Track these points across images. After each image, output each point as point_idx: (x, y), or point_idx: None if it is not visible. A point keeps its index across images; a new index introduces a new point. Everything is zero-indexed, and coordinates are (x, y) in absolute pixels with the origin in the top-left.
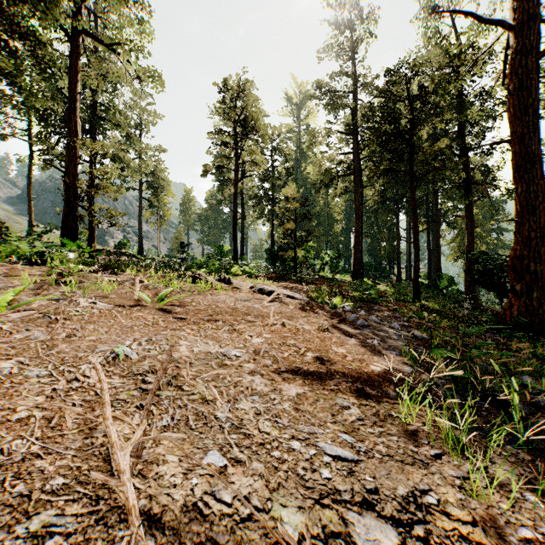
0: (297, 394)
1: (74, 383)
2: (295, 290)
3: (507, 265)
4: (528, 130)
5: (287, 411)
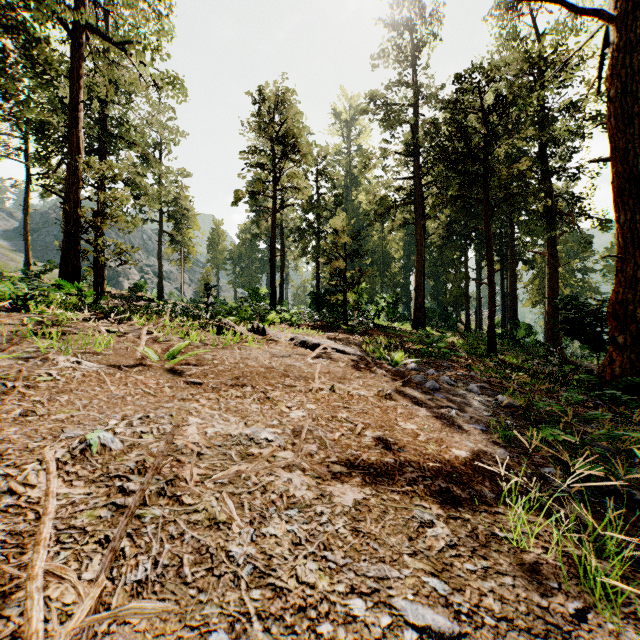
0: (355, 502)
1: (5, 499)
2: (346, 342)
3: (607, 311)
4: (633, 145)
5: (341, 536)
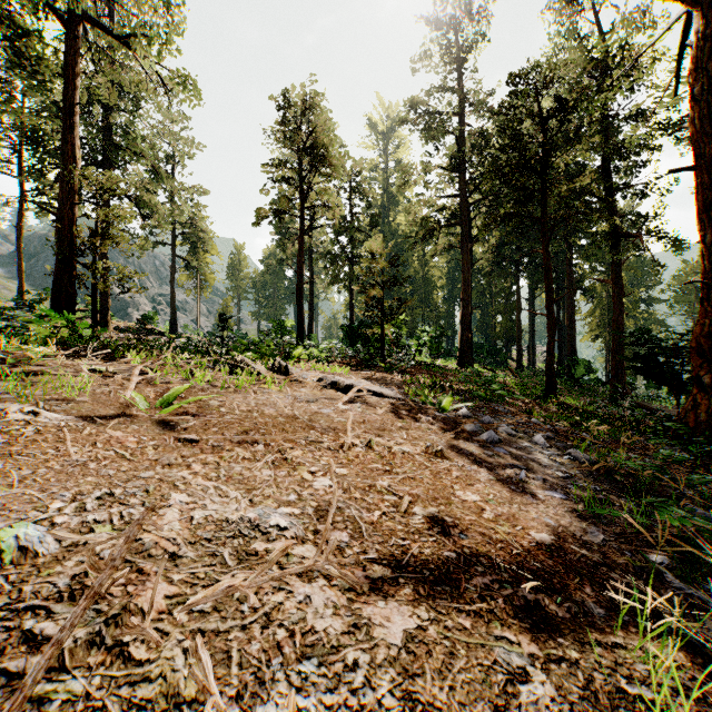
0: (406, 637)
1: None
2: (384, 383)
3: (690, 346)
4: None
5: None
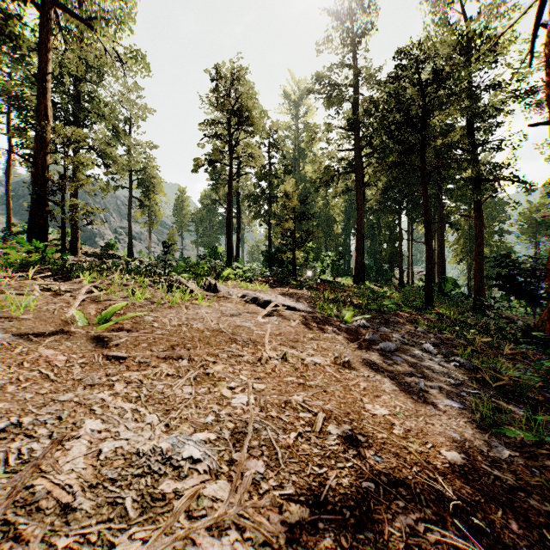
0: None
1: None
2: (296, 298)
3: (545, 268)
4: None
5: None
